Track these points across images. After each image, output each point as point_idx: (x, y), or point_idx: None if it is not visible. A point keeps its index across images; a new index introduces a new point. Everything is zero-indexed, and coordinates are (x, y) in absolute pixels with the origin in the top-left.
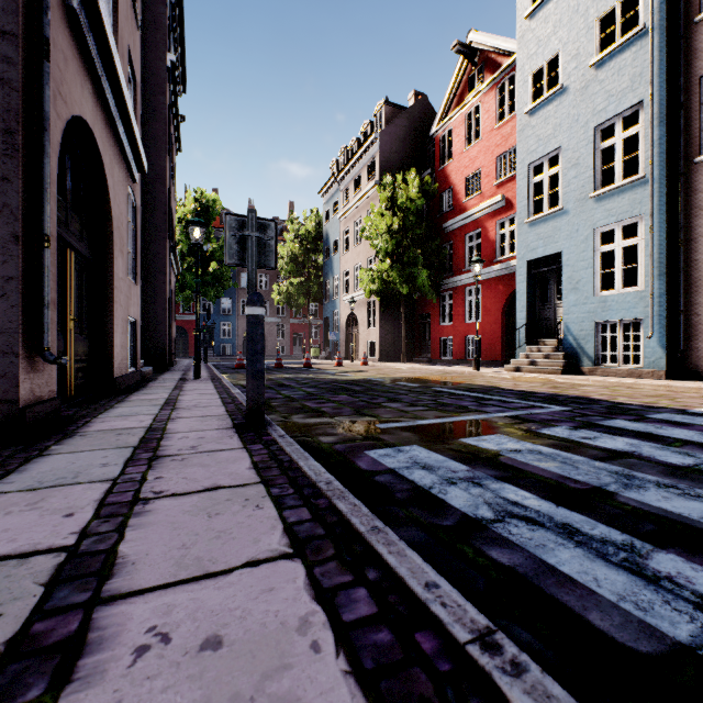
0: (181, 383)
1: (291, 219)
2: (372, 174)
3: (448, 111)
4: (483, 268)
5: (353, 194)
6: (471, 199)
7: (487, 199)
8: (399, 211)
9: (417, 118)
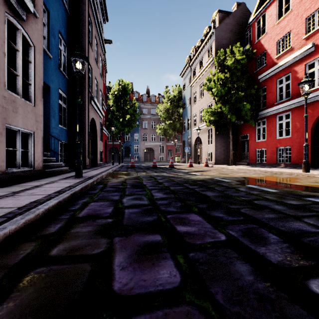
0: (49, 183)
1: (166, 91)
2: (210, 55)
3: (262, 3)
4: (293, 99)
5: (198, 70)
6: (282, 54)
7: (296, 50)
8: (228, 71)
9: (239, 17)
